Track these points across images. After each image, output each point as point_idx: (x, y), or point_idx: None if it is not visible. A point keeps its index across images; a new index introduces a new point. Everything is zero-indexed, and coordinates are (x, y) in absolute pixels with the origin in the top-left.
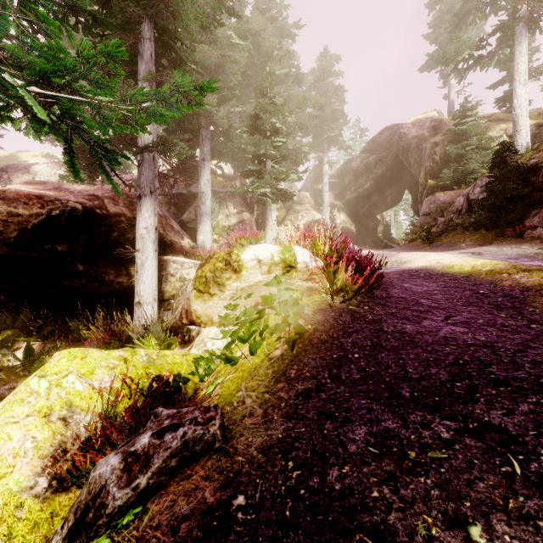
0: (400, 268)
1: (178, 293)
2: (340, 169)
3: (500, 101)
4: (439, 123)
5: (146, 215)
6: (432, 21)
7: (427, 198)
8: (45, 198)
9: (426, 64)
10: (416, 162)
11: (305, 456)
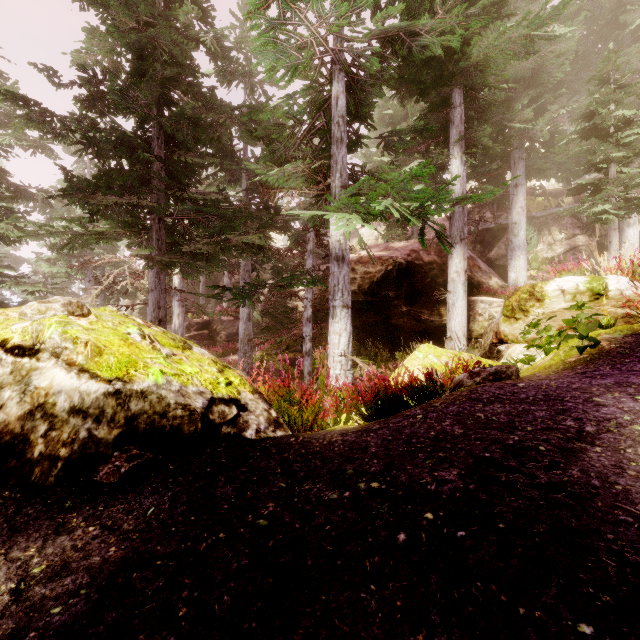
0: None
1: (486, 331)
2: None
3: None
4: None
5: (456, 260)
6: None
7: None
8: (383, 258)
9: None
10: None
11: (562, 382)
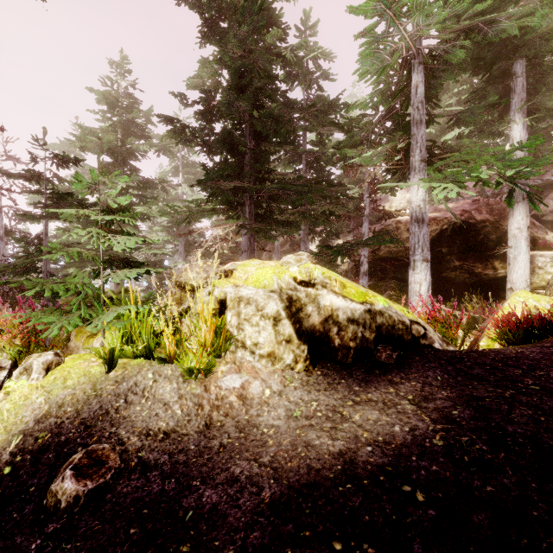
0: None
1: (552, 283)
2: None
3: None
4: None
5: (518, 218)
6: None
7: None
8: (437, 219)
9: None
10: None
11: None
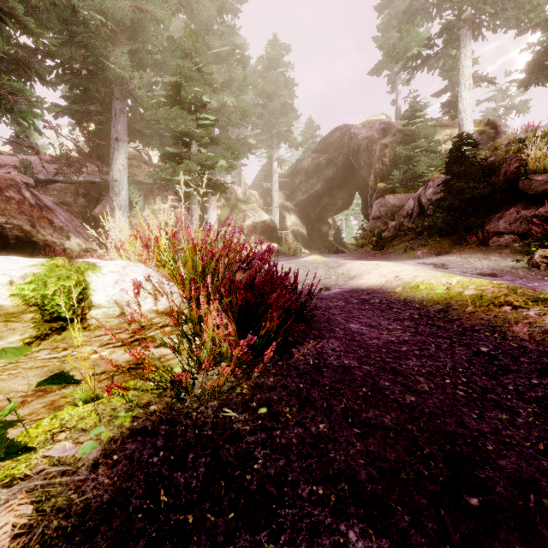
0: (346, 286)
1: None
2: (291, 168)
3: (445, 106)
4: (387, 126)
5: None
6: (381, 24)
7: (377, 201)
8: None
9: (375, 67)
10: (366, 164)
11: None
